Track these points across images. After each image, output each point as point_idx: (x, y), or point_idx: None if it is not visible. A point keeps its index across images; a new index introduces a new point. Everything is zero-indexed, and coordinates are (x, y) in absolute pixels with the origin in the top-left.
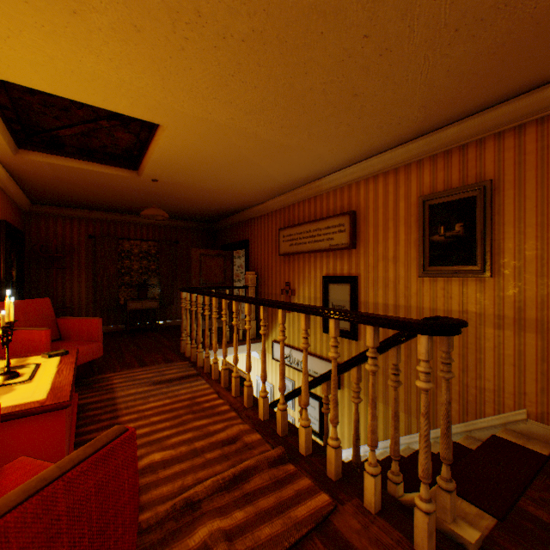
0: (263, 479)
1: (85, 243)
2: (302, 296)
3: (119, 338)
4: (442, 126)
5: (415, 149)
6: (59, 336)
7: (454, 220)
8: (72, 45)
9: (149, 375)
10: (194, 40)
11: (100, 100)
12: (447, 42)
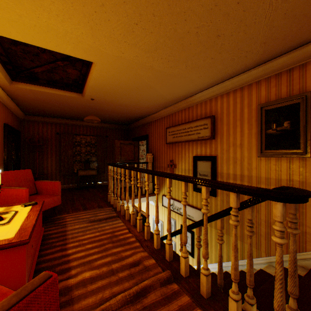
0: (156, 296)
1: (55, 137)
2: (181, 168)
3: (73, 192)
4: (274, 57)
5: (255, 74)
6: (36, 192)
7: (283, 119)
8: (31, 6)
9: (88, 216)
10: None
11: (54, 46)
12: None
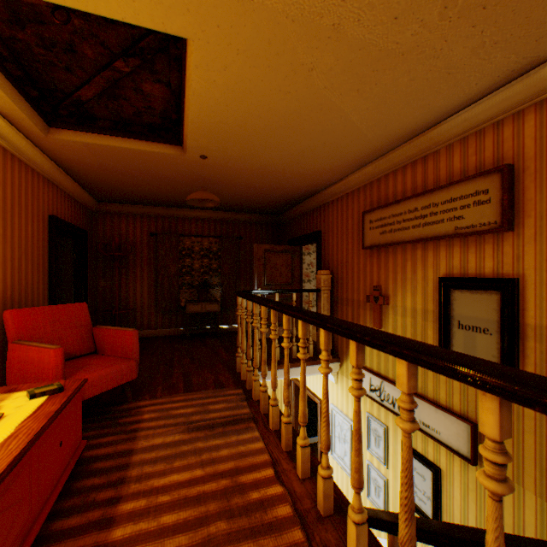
0: None
1: (147, 241)
2: (401, 306)
3: (177, 344)
4: None
5: None
6: (94, 349)
7: None
8: None
9: (188, 411)
10: None
11: None
12: None
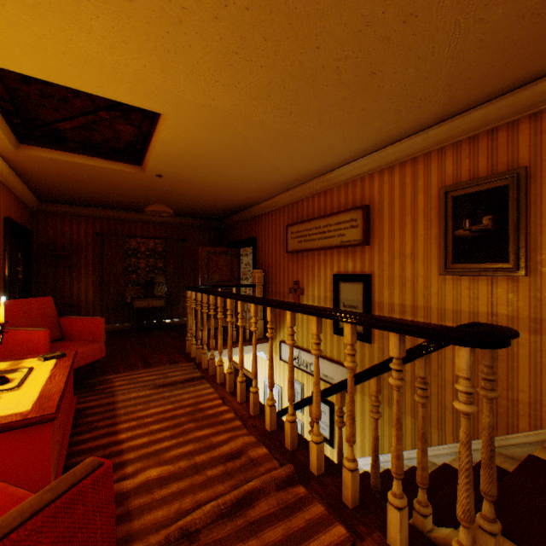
0: (269, 505)
1: (92, 241)
2: (312, 295)
3: (125, 336)
4: (467, 109)
5: (436, 136)
6: (61, 336)
7: (481, 212)
8: (60, 21)
9: (152, 378)
10: (192, 10)
11: (95, 87)
12: (483, 2)
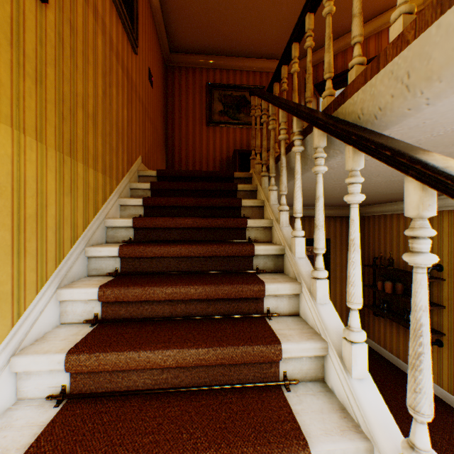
0: None
1: None
2: None
3: None
4: None
5: None
6: None
7: None
8: None
9: None
10: None
11: None
12: None
